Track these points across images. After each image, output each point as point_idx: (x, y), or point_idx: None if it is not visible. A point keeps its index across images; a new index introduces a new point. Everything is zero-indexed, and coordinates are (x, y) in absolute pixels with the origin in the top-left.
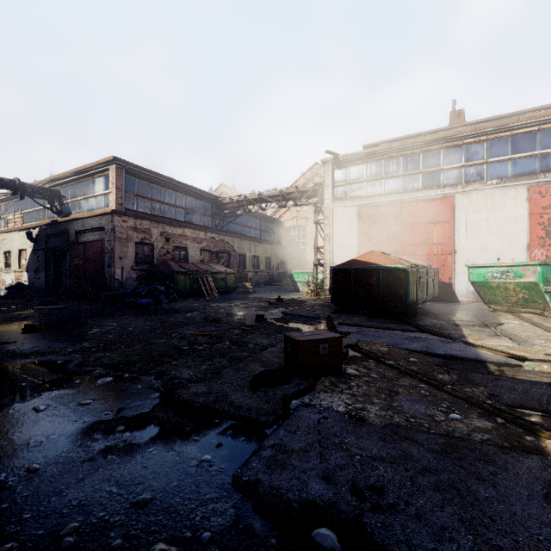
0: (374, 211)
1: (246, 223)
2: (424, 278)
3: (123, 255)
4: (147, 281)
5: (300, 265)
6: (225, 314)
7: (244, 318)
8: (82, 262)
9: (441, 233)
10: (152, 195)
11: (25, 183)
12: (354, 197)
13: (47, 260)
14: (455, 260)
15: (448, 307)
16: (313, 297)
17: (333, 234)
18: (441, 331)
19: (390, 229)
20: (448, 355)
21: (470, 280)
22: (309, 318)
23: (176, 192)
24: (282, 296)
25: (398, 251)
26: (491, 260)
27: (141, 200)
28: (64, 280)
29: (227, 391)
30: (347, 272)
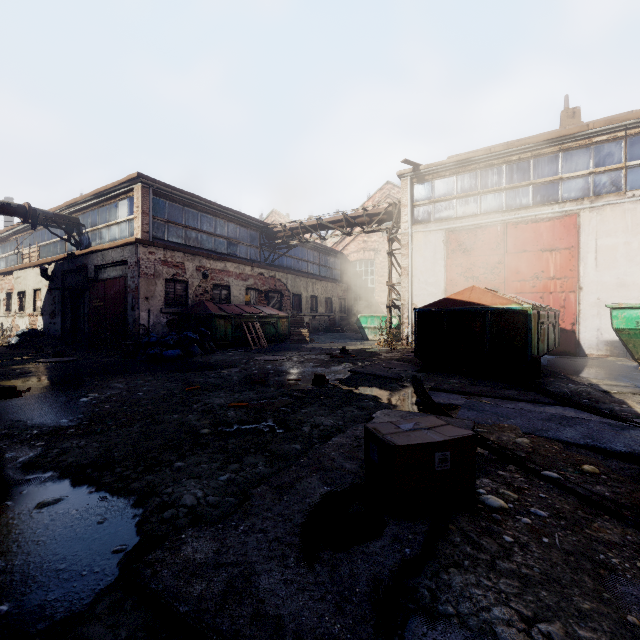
0: (468, 236)
1: (302, 256)
2: (546, 324)
3: (150, 295)
4: (180, 328)
5: (368, 307)
6: (272, 372)
7: (297, 377)
8: (102, 303)
9: (560, 264)
10: (187, 221)
11: (37, 209)
12: (440, 219)
13: (64, 301)
14: (579, 299)
15: (574, 363)
16: (387, 348)
17: (413, 267)
18: (594, 404)
19: (489, 259)
20: (636, 455)
21: (614, 326)
22: (387, 379)
23: (216, 218)
24: (347, 346)
25: (499, 288)
26: (632, 299)
27: (173, 227)
28: (82, 325)
29: (254, 559)
30: (438, 315)
